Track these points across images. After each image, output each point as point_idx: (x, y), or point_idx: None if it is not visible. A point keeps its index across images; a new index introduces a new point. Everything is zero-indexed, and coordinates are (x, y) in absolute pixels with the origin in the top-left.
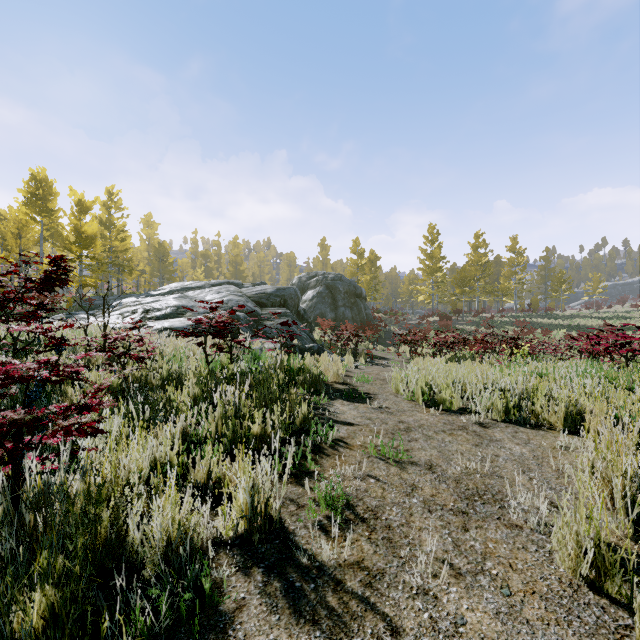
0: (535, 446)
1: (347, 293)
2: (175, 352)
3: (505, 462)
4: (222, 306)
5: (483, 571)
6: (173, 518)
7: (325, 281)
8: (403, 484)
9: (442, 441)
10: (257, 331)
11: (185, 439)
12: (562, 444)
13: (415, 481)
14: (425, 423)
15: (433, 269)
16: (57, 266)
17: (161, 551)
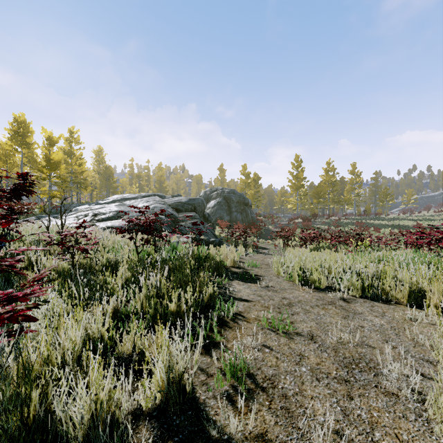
0: (390, 318)
1: (238, 202)
2: (113, 245)
3: (370, 332)
4: (150, 211)
5: (374, 442)
6: (97, 396)
7: (223, 194)
8: (292, 353)
9: (318, 314)
10: (174, 229)
11: (117, 314)
12: (410, 316)
13: (301, 350)
14: (302, 299)
15: (298, 186)
16: (24, 180)
17: (84, 429)
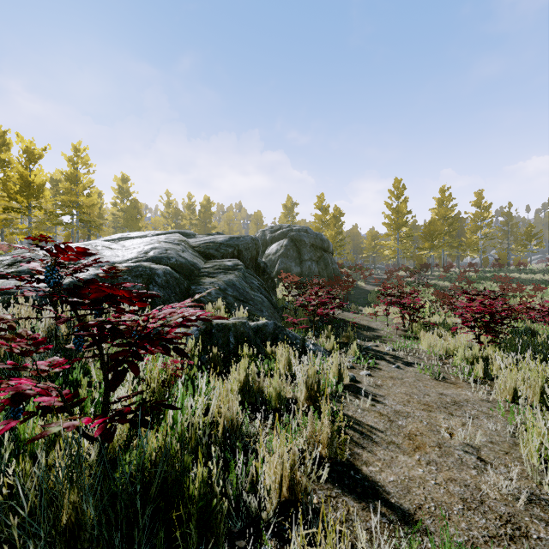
0: None
1: (313, 246)
2: None
3: None
4: (138, 256)
5: None
6: None
7: (290, 234)
8: None
9: None
10: None
11: None
12: None
13: None
14: None
15: (399, 223)
16: None
17: None
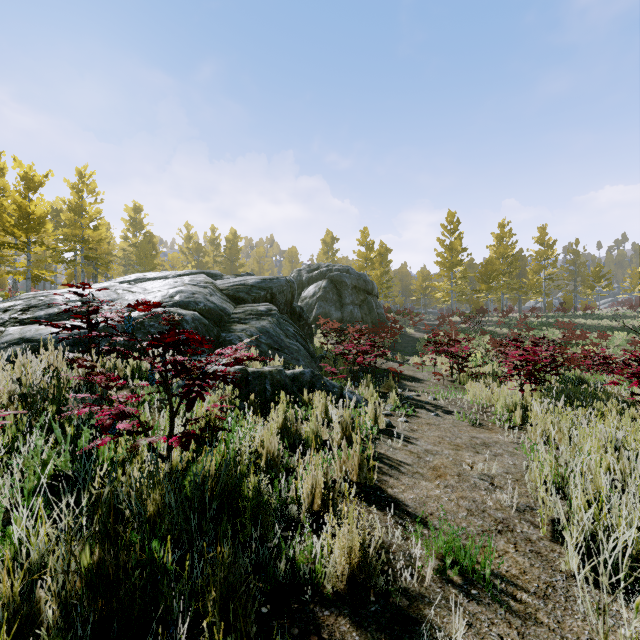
0: None
1: (355, 288)
2: None
3: None
4: (163, 300)
5: None
6: None
7: (329, 274)
8: None
9: None
10: None
11: None
12: None
13: None
14: None
15: (453, 262)
16: None
17: None
